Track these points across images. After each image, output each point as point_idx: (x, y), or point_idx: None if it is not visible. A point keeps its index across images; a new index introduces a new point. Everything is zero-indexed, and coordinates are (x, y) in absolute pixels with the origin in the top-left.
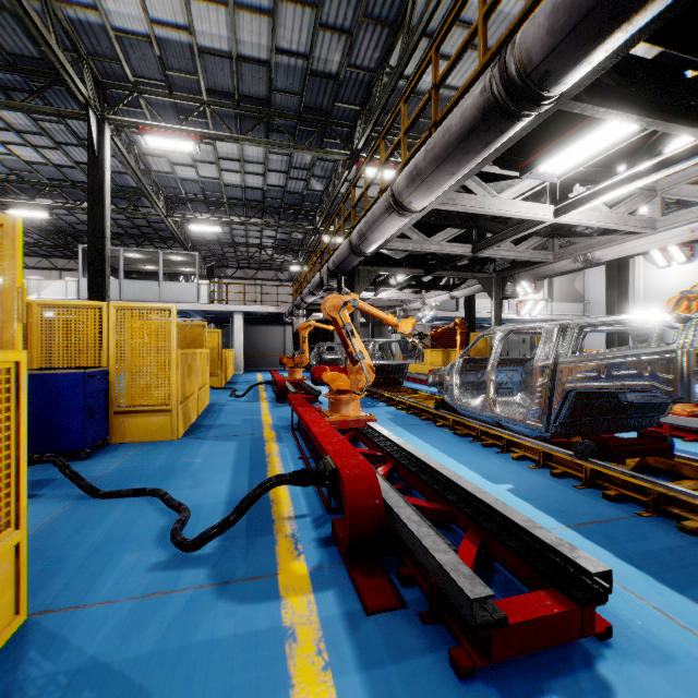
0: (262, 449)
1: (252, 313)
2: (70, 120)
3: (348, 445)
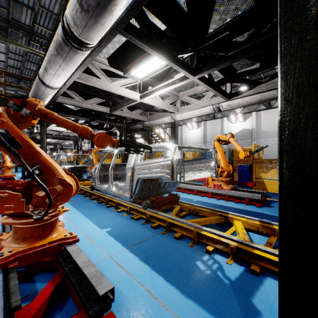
0: None
1: None
2: None
3: None
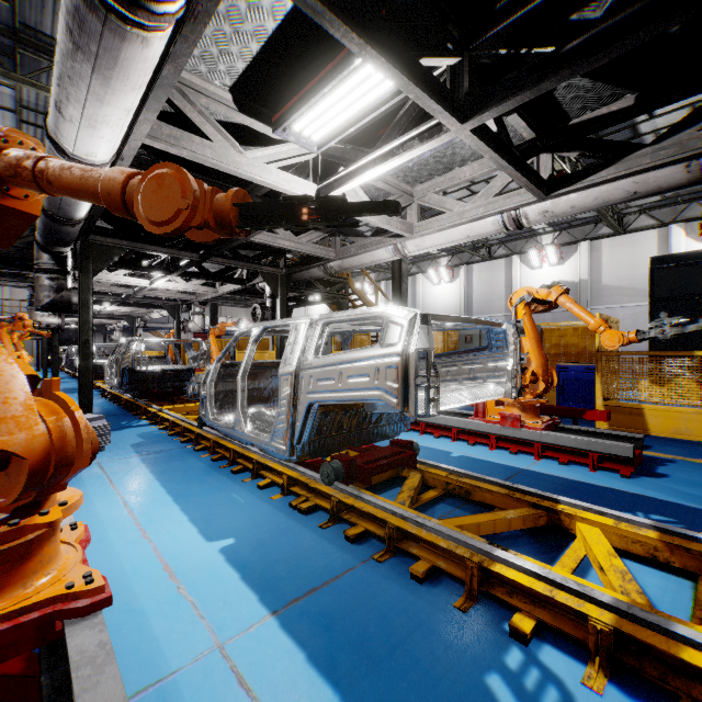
0: None
1: None
2: None
3: None
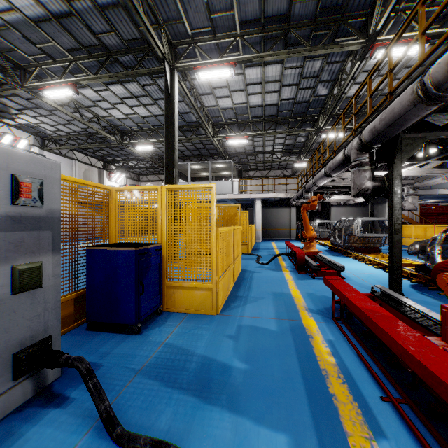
0: (311, 356)
1: (267, 199)
2: (159, 81)
3: None
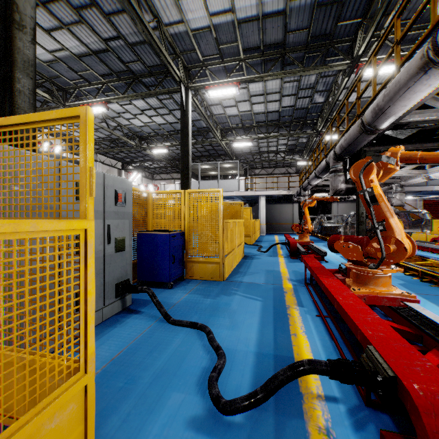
0: (282, 300)
1: (271, 196)
2: (174, 96)
3: (393, 332)
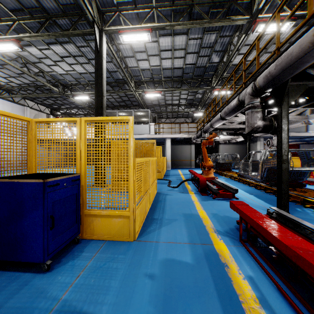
0: (233, 295)
1: (174, 139)
2: (91, 44)
3: None
